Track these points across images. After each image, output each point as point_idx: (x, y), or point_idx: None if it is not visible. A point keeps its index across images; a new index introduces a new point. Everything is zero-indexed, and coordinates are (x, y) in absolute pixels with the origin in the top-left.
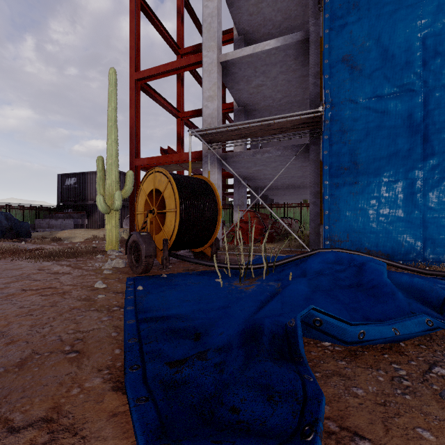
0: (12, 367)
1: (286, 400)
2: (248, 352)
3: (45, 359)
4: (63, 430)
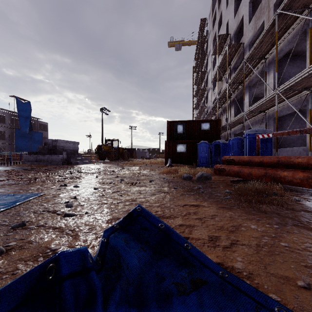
0: (310, 265)
1: (119, 237)
2: (133, 292)
3: (309, 275)
4: (215, 246)
